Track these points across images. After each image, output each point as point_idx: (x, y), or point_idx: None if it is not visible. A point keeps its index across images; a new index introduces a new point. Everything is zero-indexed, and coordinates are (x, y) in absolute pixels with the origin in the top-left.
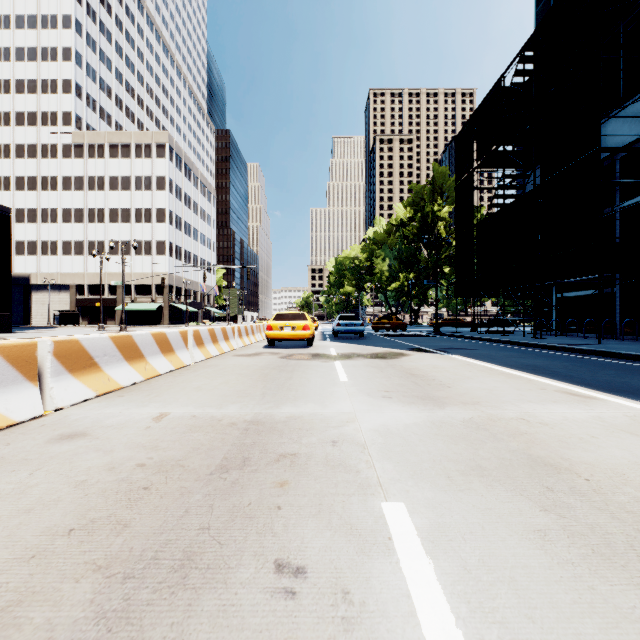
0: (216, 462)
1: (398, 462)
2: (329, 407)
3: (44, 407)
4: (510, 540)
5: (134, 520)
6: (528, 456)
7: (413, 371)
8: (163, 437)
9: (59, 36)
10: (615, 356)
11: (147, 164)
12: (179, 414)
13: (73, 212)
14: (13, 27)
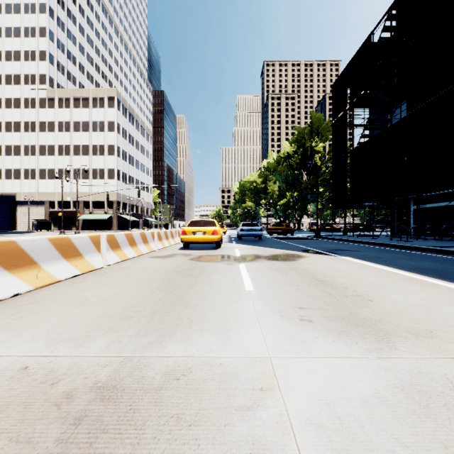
0: None
1: None
2: (232, 343)
3: None
4: None
5: None
6: None
7: (318, 276)
8: None
9: (37, 19)
10: None
11: (101, 112)
12: (6, 363)
13: (47, 148)
14: (3, 12)
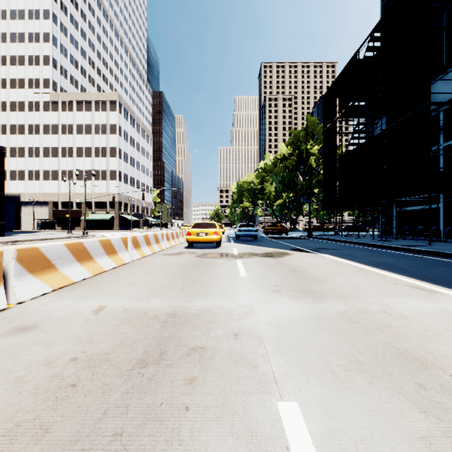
0: (137, 356)
1: (289, 356)
2: (232, 300)
3: (9, 301)
4: (399, 450)
5: (55, 424)
6: (397, 350)
7: (295, 268)
8: (98, 330)
9: (41, 25)
10: (443, 255)
11: (103, 115)
12: (114, 307)
13: (51, 150)
14: (8, 18)
